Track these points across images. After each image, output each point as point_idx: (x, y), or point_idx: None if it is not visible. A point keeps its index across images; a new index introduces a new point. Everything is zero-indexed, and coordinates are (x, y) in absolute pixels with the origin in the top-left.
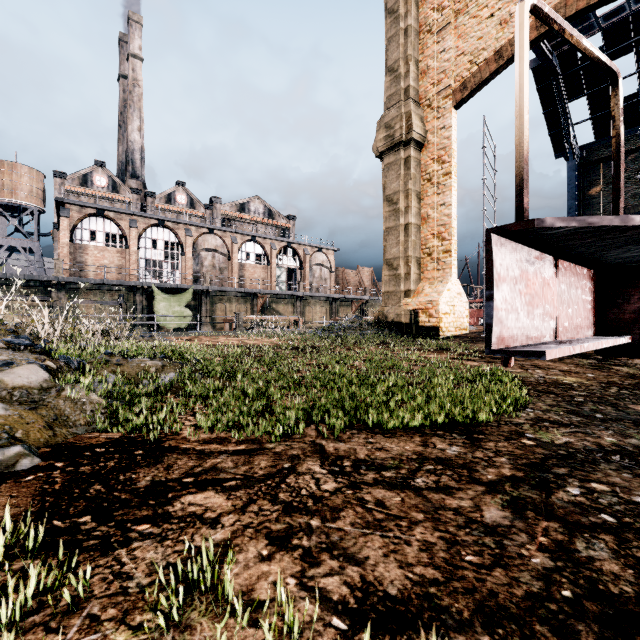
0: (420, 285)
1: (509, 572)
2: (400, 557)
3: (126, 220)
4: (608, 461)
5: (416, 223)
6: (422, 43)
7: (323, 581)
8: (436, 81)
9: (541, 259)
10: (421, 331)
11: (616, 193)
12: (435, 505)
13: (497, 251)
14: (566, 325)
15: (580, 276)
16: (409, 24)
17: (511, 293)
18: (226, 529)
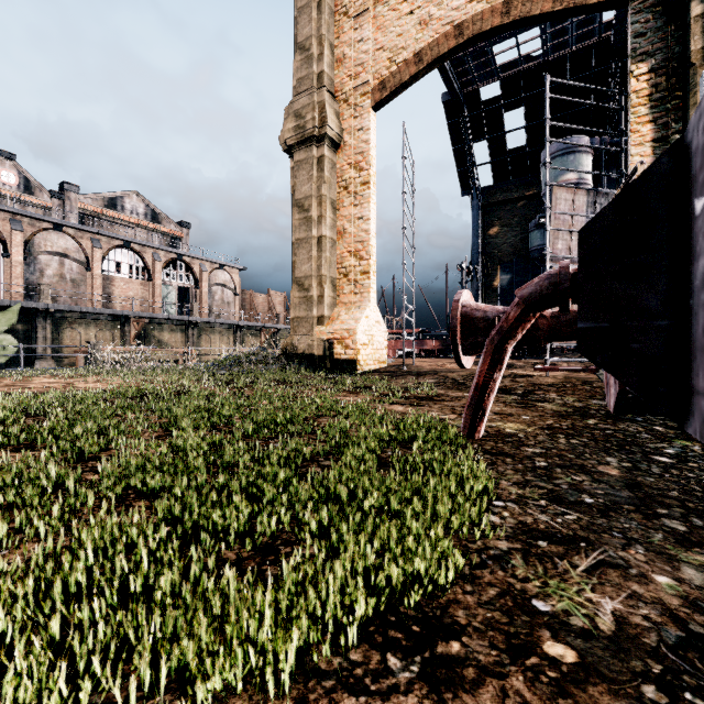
0: (336, 310)
1: None
2: None
3: None
4: None
5: (331, 237)
6: (338, 26)
7: None
8: (353, 74)
9: None
10: (337, 365)
11: None
12: None
13: None
14: None
15: None
16: None
17: None
18: None
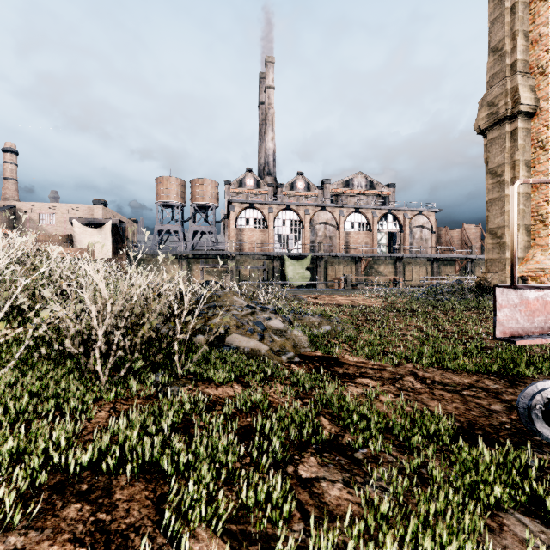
0: (530, 252)
1: (487, 419)
2: (443, 407)
3: (266, 208)
4: None
5: (525, 192)
6: (533, 13)
7: (413, 405)
8: None
9: (543, 291)
10: None
11: None
12: (467, 400)
13: (500, 294)
14: None
15: None
16: (516, 1)
17: (511, 312)
18: (377, 389)
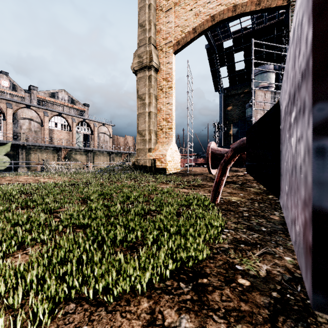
0: (157, 145)
1: None
2: None
3: None
4: None
5: (154, 112)
6: (158, 15)
7: None
8: (165, 37)
9: None
10: (157, 170)
11: None
12: None
13: None
14: None
15: None
16: (151, 3)
17: None
18: None
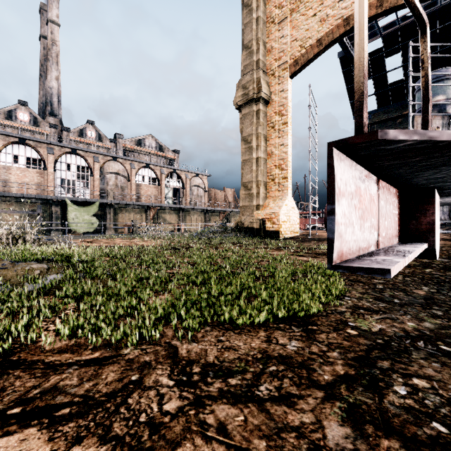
0: (266, 201)
1: None
2: None
3: (44, 148)
4: (416, 348)
5: (264, 157)
6: (268, 30)
7: None
8: (277, 58)
9: (369, 177)
10: (267, 234)
11: (425, 124)
12: (278, 424)
13: (338, 165)
14: (384, 235)
15: (391, 194)
16: (259, 15)
17: (349, 208)
18: None
